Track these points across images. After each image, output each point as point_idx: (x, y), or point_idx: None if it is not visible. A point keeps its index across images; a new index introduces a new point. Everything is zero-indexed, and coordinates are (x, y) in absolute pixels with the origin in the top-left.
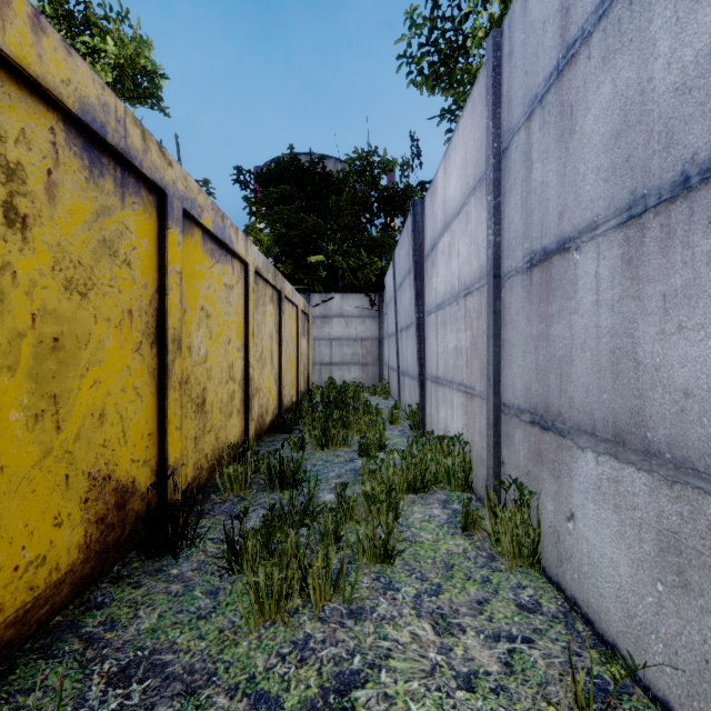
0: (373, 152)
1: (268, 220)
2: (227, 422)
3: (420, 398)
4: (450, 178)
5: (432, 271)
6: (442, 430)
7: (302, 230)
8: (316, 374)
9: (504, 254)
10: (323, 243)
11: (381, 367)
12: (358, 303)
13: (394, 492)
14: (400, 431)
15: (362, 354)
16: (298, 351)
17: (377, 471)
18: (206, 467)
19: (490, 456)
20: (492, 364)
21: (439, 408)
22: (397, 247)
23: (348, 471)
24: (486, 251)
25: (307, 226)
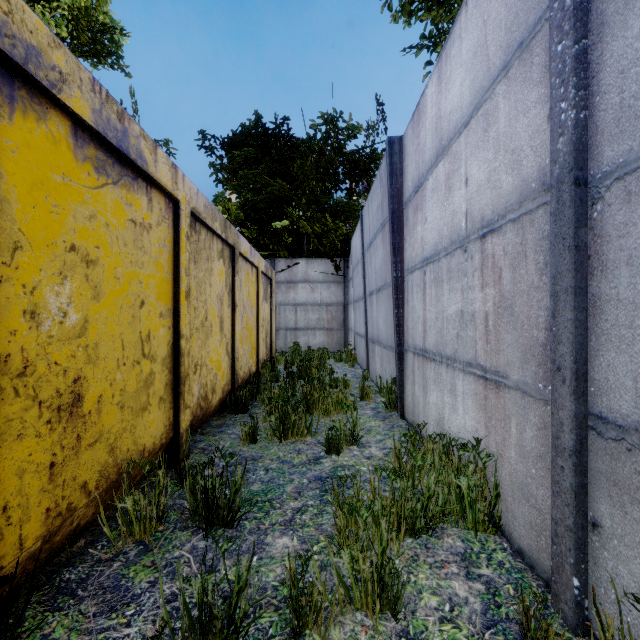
0: (338, 117)
1: (234, 187)
2: (136, 420)
3: (398, 372)
4: (450, 83)
5: (416, 218)
6: (434, 419)
7: (267, 195)
8: (281, 340)
9: (604, 137)
10: (288, 208)
11: (346, 332)
12: (323, 269)
13: (390, 561)
14: (373, 410)
15: (327, 320)
16: (258, 317)
17: (354, 500)
18: (82, 503)
19: (563, 504)
20: (571, 343)
21: (428, 389)
22: (366, 203)
23: (311, 482)
24: (539, 152)
25: (271, 190)
